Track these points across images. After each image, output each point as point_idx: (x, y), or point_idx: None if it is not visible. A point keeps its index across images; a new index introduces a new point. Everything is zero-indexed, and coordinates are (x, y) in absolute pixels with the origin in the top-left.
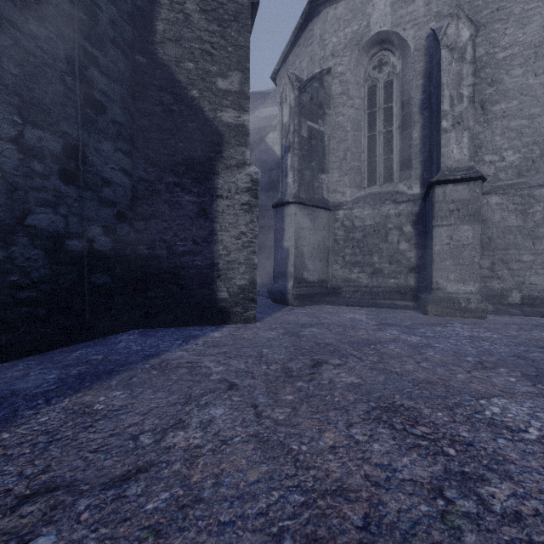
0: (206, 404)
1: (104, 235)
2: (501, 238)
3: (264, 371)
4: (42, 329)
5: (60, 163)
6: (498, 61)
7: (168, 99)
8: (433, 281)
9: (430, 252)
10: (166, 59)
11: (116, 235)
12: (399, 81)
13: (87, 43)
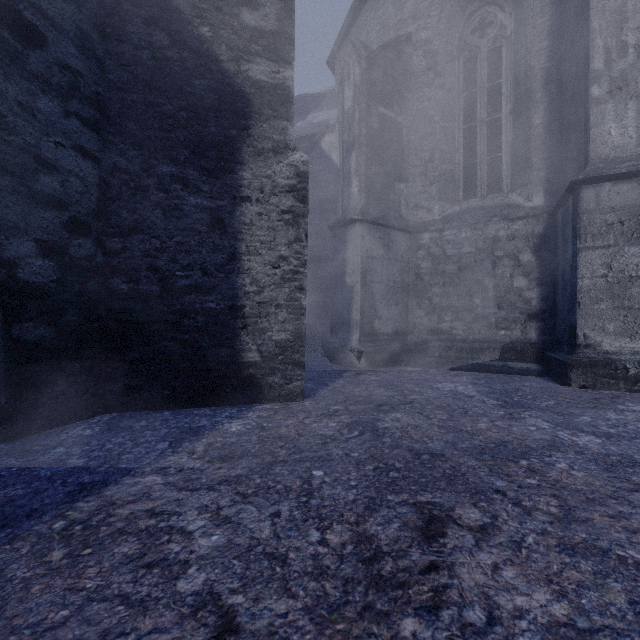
0: None
1: (42, 257)
2: None
3: (314, 552)
4: None
5: None
6: None
7: (161, 40)
8: (579, 334)
9: (569, 289)
10: None
11: (68, 258)
12: (510, 46)
13: None
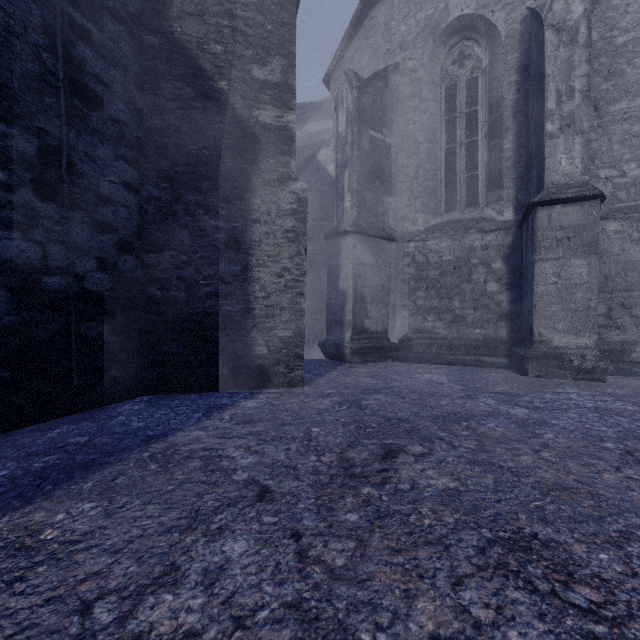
0: (220, 530)
1: (100, 271)
2: (621, 276)
3: (313, 465)
4: (7, 399)
5: (34, 171)
6: (617, 48)
7: (188, 93)
8: (535, 332)
9: (529, 294)
10: (185, 39)
11: (117, 271)
12: (485, 78)
13: (75, 11)
